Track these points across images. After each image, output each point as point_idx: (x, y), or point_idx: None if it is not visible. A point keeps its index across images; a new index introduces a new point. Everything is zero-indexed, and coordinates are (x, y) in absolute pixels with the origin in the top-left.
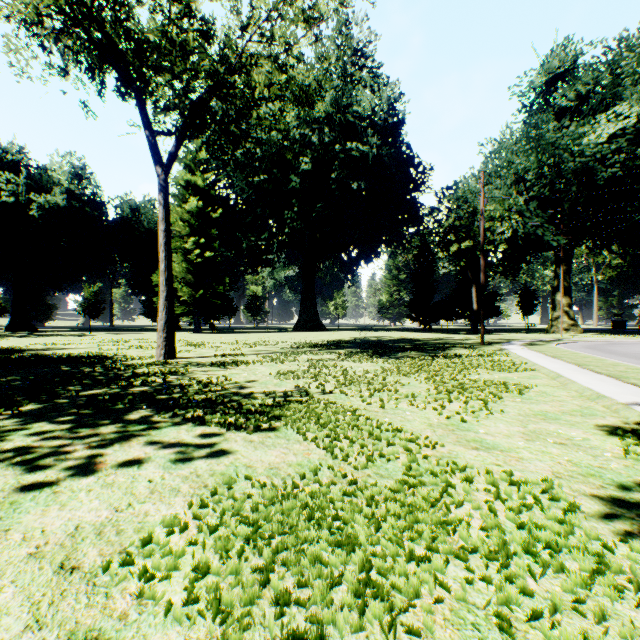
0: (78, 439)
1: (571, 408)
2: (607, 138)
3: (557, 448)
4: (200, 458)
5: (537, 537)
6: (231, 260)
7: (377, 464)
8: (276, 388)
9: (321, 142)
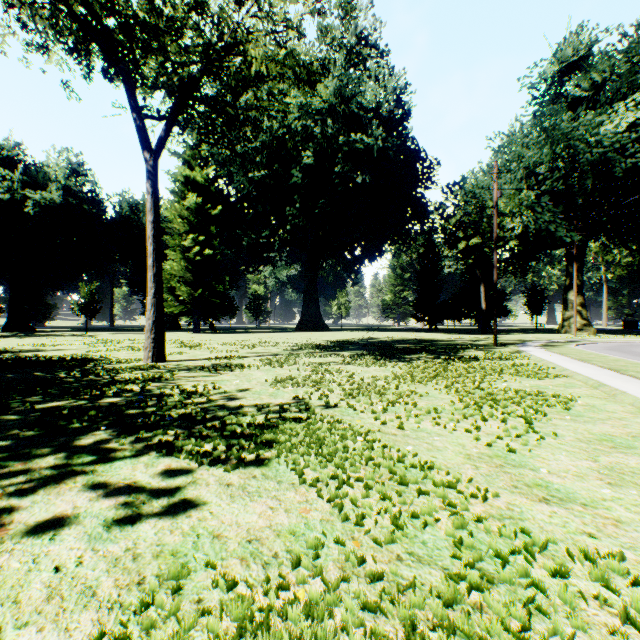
0: None
1: (639, 430)
2: (626, 128)
3: None
4: (149, 518)
5: None
6: (232, 258)
7: (408, 532)
8: (271, 399)
9: (324, 135)
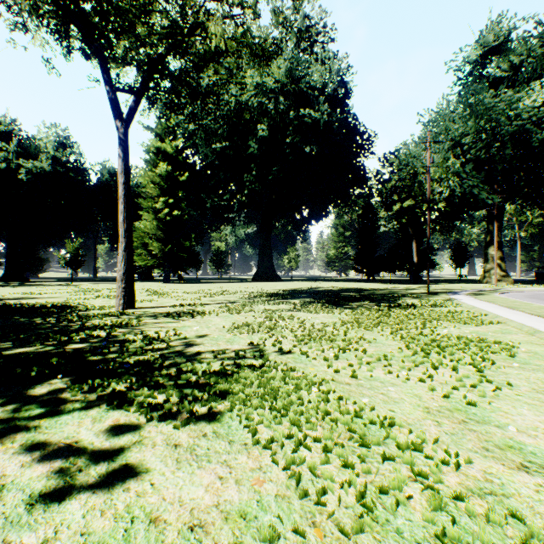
0: None
1: None
2: (541, 103)
3: None
4: (80, 492)
5: None
6: (197, 219)
7: (378, 515)
8: (227, 346)
9: (277, 111)
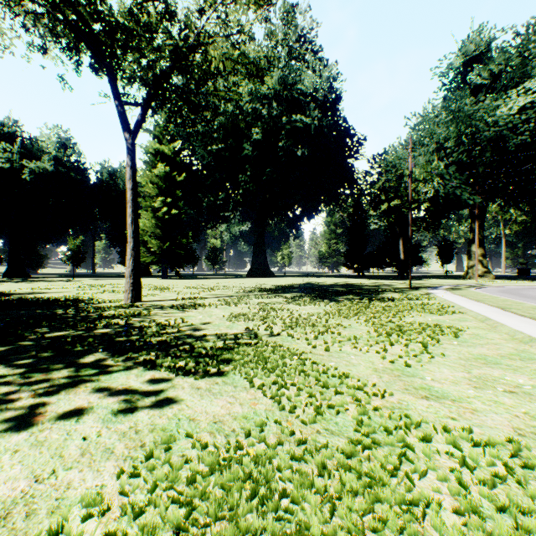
0: (26, 385)
1: (508, 351)
2: (517, 110)
3: (509, 397)
4: (143, 409)
5: (527, 528)
6: (194, 217)
7: (326, 417)
8: (228, 330)
9: (270, 115)
